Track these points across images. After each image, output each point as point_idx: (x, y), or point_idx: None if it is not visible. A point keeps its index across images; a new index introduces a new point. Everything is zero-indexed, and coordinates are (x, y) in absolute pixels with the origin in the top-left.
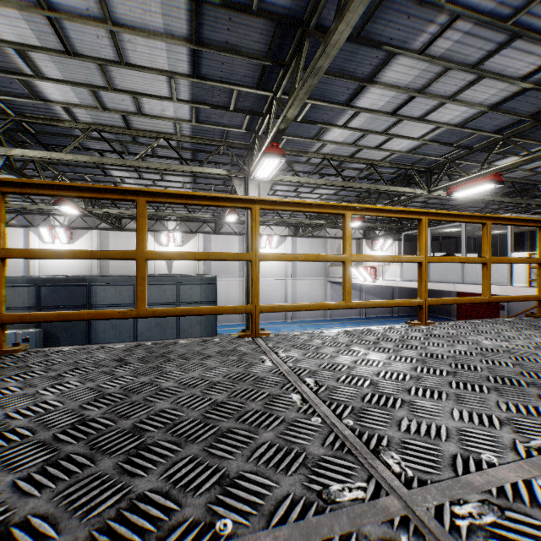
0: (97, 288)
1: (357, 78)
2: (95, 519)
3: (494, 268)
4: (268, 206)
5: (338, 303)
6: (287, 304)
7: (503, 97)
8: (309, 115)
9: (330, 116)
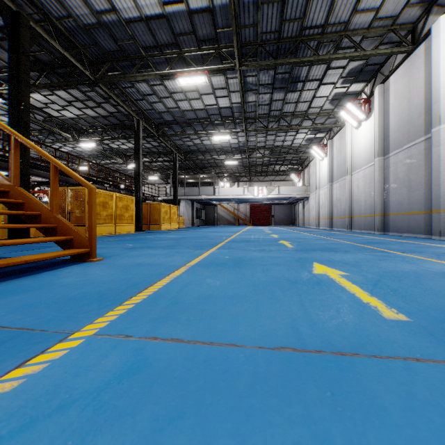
0: None
1: (58, 138)
2: None
3: None
4: None
5: None
6: None
7: (90, 150)
8: (39, 137)
9: (46, 139)
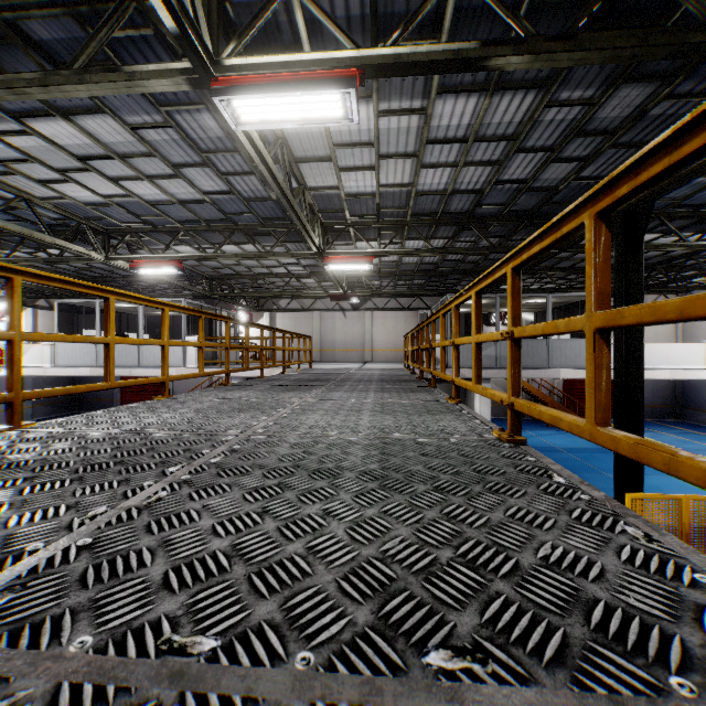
0: None
1: (45, 100)
2: (159, 467)
3: (171, 350)
4: (35, 279)
5: (104, 384)
6: (56, 389)
7: (190, 198)
8: None
9: None
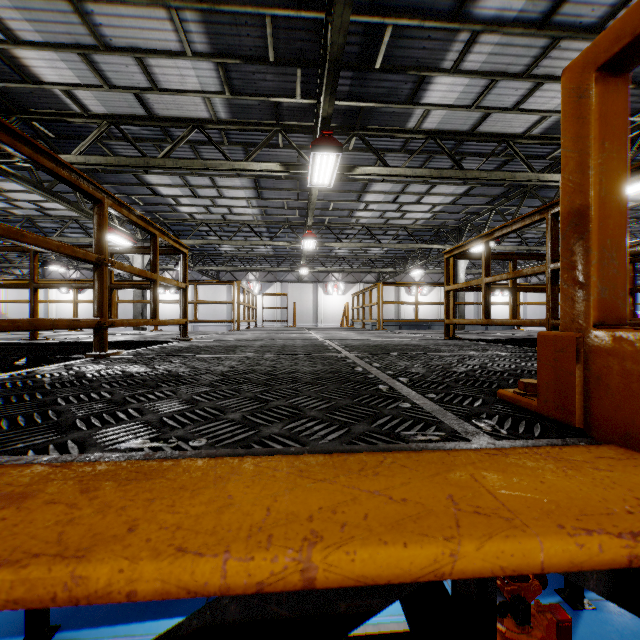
0: (434, 328)
1: None
2: None
3: None
4: None
5: None
6: None
7: None
8: None
9: None
